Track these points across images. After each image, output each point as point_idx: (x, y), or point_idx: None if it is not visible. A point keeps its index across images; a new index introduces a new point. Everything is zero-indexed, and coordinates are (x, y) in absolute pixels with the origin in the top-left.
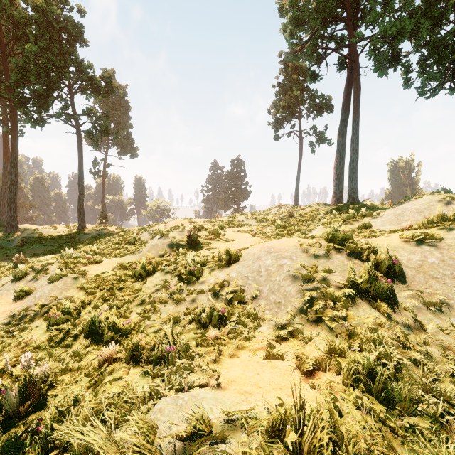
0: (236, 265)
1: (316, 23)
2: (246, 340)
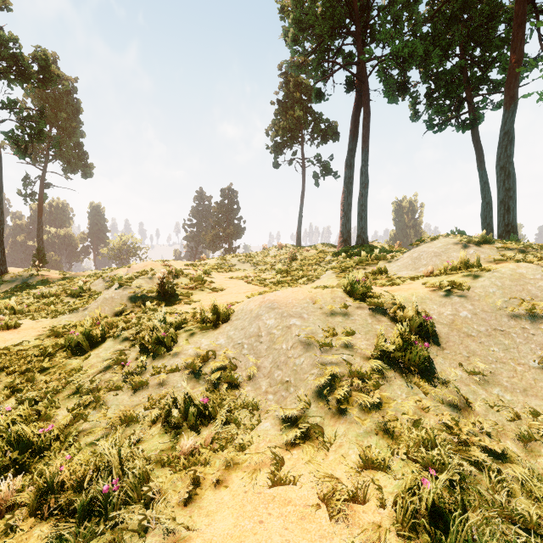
0: (226, 326)
1: (322, 30)
2: (240, 451)
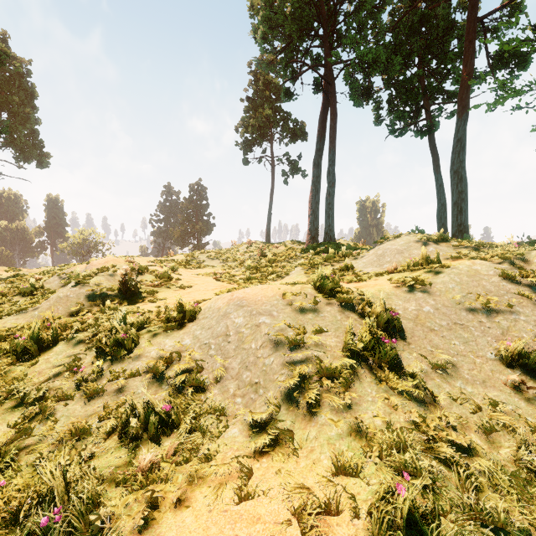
0: (192, 326)
1: (291, 30)
2: (205, 462)
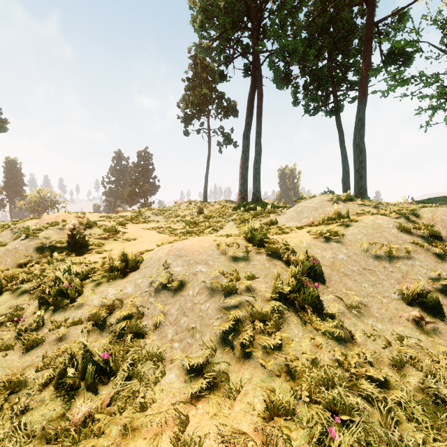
0: (134, 275)
1: (225, 21)
2: (141, 412)
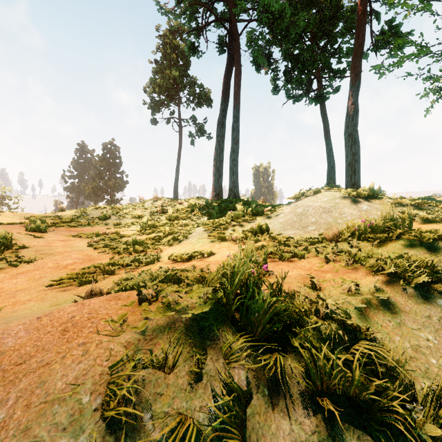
0: None
1: None
2: None
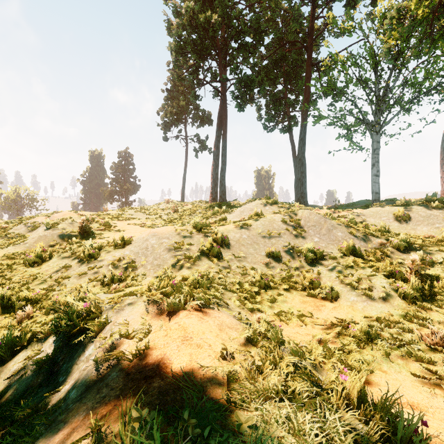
0: (129, 246)
1: (195, 56)
2: (138, 285)
